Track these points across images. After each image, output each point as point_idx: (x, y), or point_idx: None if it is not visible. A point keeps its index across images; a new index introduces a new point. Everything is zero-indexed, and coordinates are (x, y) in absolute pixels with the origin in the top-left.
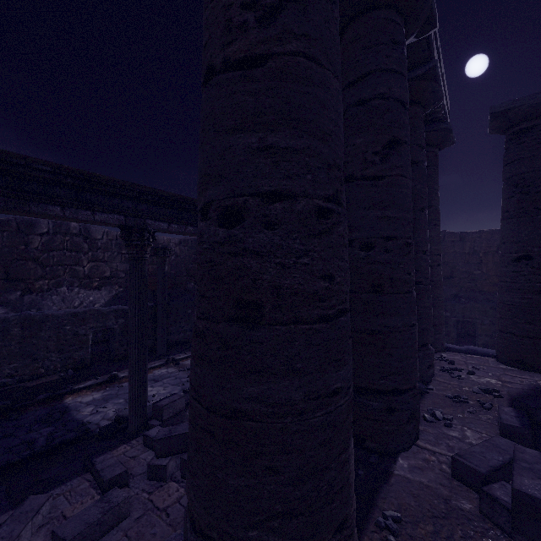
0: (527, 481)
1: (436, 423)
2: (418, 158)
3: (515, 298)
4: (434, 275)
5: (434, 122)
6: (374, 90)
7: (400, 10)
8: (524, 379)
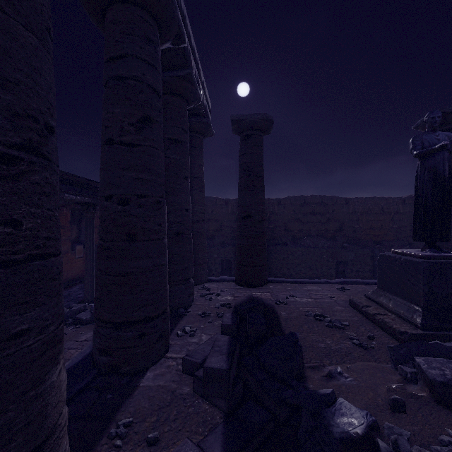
0: (214, 359)
1: (185, 336)
2: (182, 139)
3: (244, 242)
4: (200, 228)
5: (199, 115)
6: (130, 72)
7: (153, 16)
8: (246, 293)
